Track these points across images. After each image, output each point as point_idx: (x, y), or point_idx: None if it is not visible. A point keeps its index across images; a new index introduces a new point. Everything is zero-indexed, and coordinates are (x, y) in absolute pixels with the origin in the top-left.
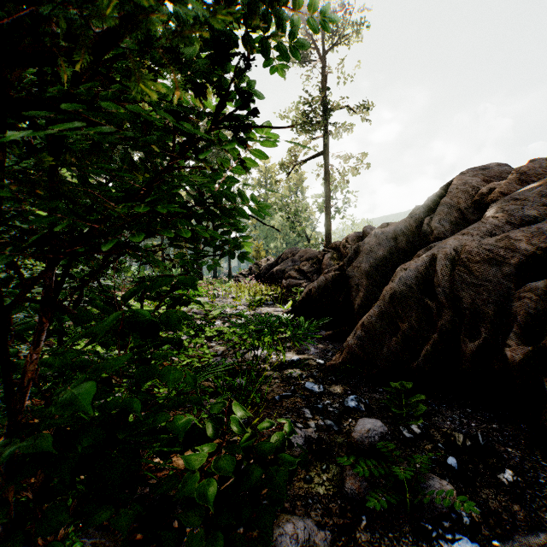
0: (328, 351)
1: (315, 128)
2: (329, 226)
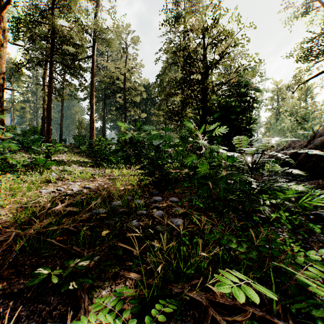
0: None
1: (316, 56)
2: None
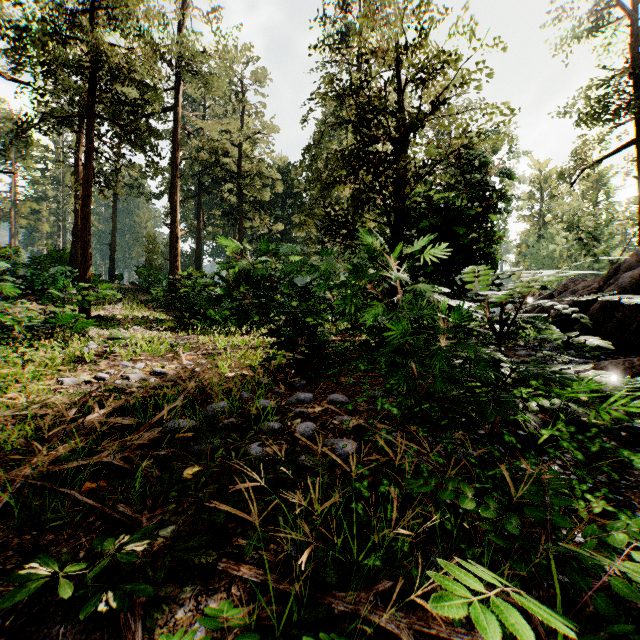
0: None
1: (617, 113)
2: None
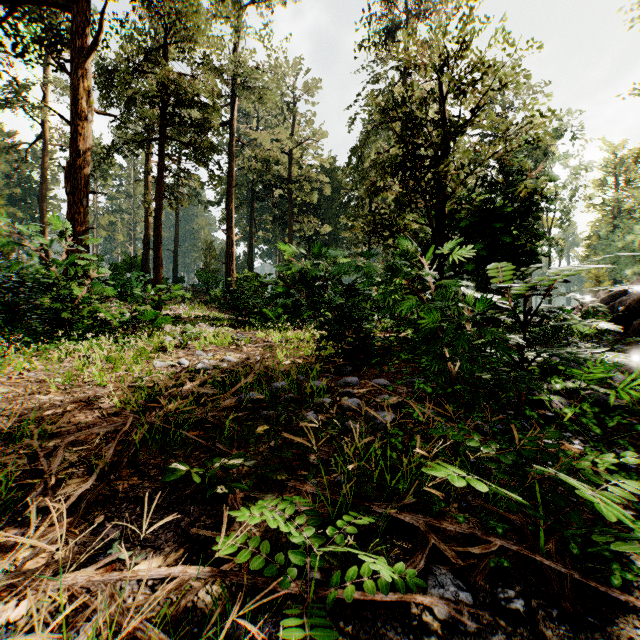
0: None
1: None
2: None
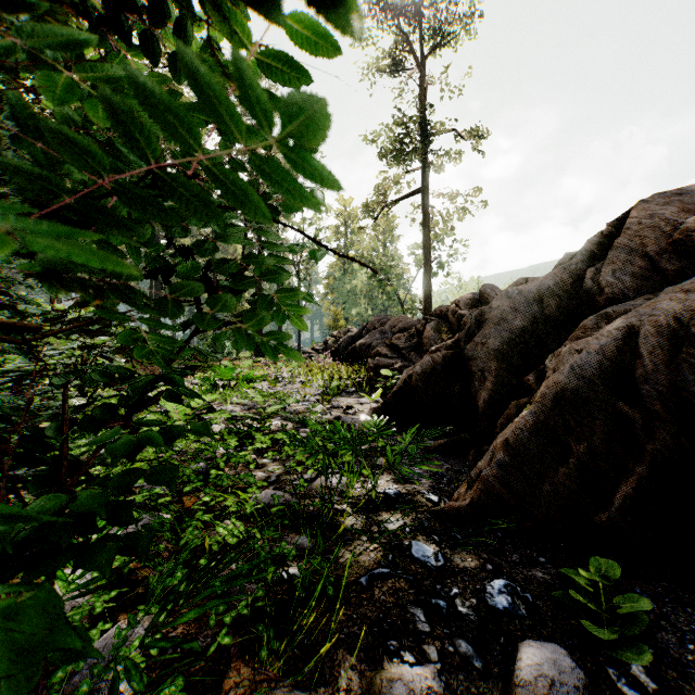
0: (442, 476)
1: (411, 157)
2: (429, 286)
